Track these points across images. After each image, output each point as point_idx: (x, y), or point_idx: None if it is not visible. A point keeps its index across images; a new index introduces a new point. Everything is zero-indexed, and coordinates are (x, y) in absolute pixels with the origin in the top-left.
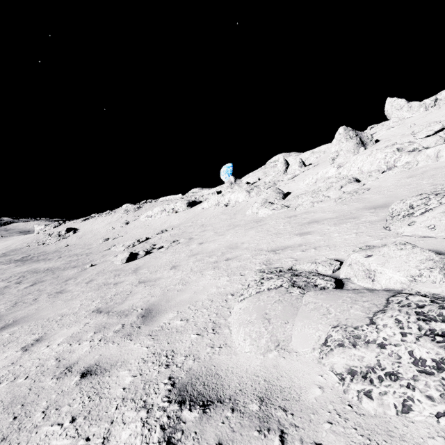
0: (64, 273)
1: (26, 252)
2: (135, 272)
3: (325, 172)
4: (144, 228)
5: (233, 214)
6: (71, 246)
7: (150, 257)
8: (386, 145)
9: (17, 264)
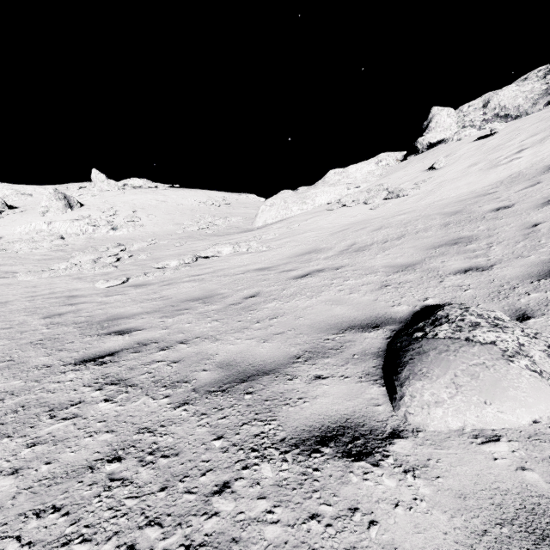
0: None
1: None
2: None
3: (38, 226)
4: None
5: None
6: None
7: None
8: (84, 216)
9: None
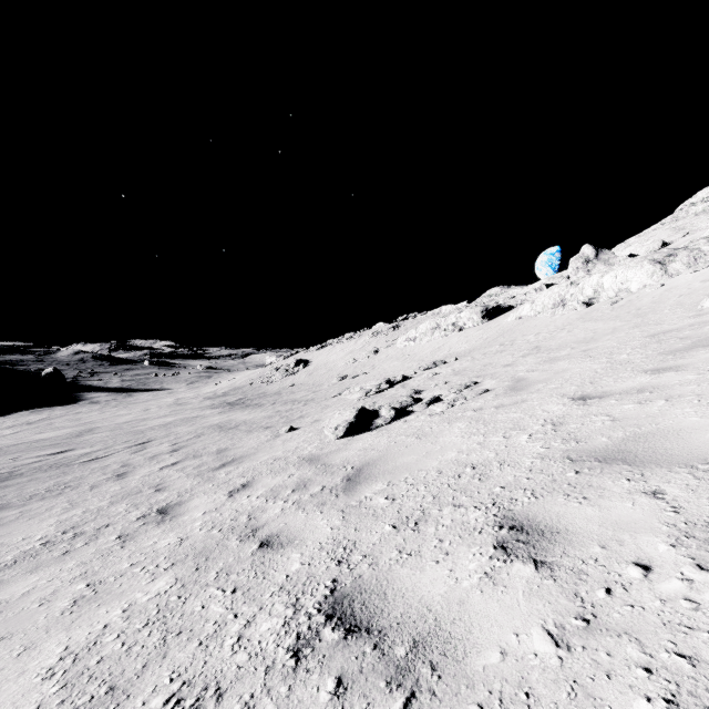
0: (241, 441)
1: (246, 392)
2: (346, 493)
3: None
4: (401, 359)
5: (632, 316)
6: (297, 386)
7: (405, 429)
8: None
9: (222, 410)
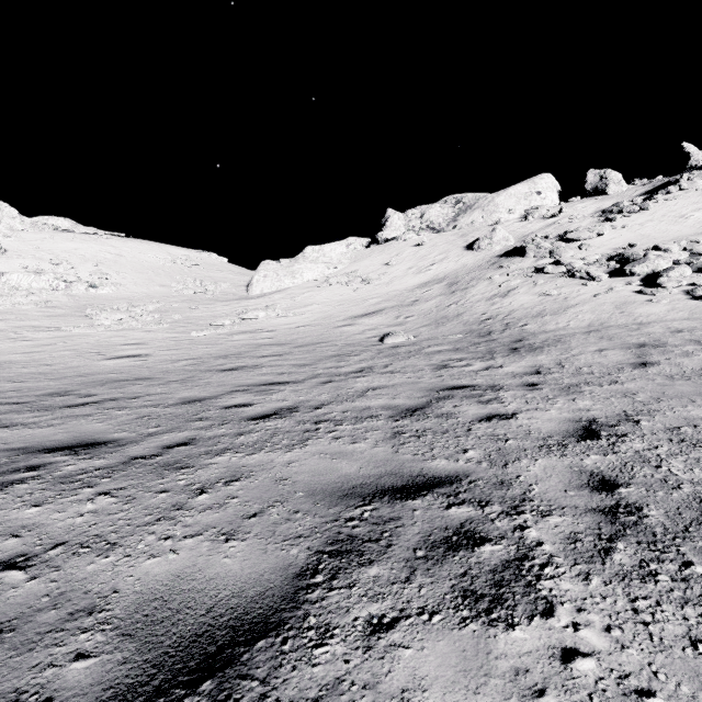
0: None
1: None
2: None
3: None
4: None
5: None
6: None
7: None
8: (38, 268)
9: None
